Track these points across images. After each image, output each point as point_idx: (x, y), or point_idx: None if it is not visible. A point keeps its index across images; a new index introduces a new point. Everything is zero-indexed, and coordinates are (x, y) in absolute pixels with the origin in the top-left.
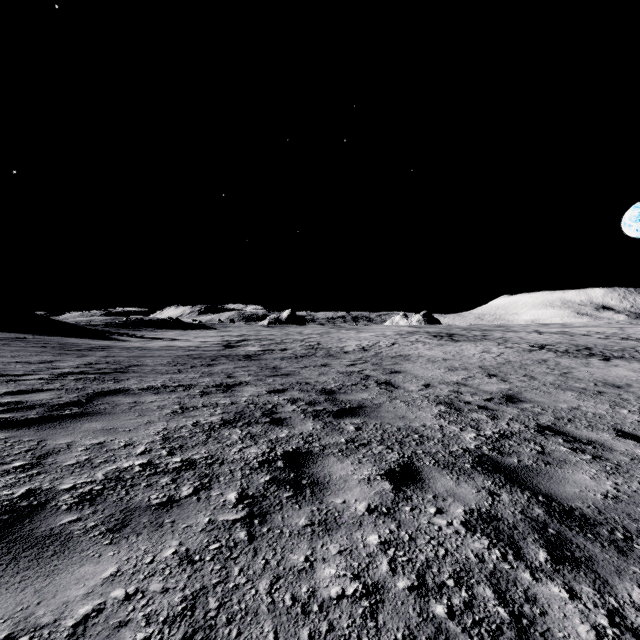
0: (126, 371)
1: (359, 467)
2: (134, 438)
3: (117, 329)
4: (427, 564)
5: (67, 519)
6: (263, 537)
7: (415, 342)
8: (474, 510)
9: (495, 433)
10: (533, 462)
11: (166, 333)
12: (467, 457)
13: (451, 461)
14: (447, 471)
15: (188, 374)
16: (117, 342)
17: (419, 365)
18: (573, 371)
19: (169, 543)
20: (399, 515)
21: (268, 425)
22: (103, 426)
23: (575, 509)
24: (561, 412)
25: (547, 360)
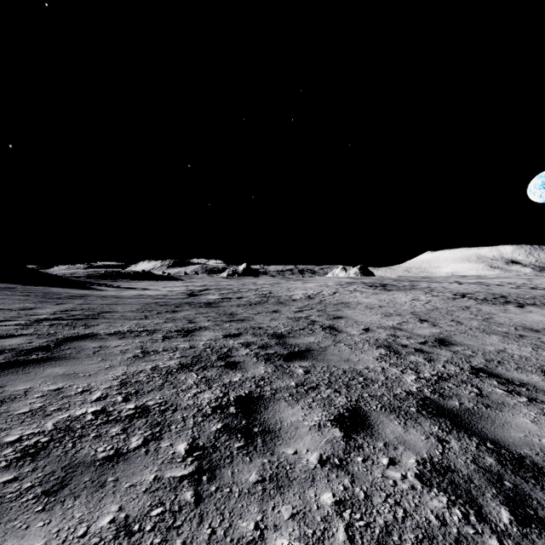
0: (97, 317)
1: (309, 412)
2: (92, 383)
3: (97, 280)
4: (387, 530)
5: (2, 479)
6: (211, 498)
7: (353, 291)
8: (426, 460)
9: (434, 375)
10: (474, 405)
11: (139, 283)
12: (411, 400)
13: (397, 405)
14: (394, 416)
15: (153, 320)
16: (95, 291)
17: (358, 311)
18: (494, 317)
19: (108, 508)
20: (352, 467)
21: (223, 369)
22: (65, 371)
23: (525, 457)
24: (490, 354)
25: (470, 307)
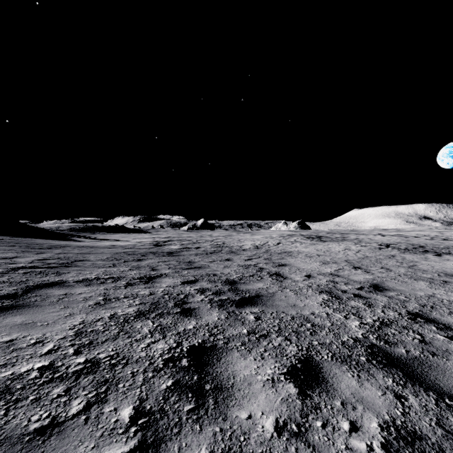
0: (70, 265)
1: (262, 364)
2: (47, 334)
3: (78, 233)
4: None
5: None
6: None
7: (294, 242)
8: (389, 423)
9: (375, 321)
10: (420, 353)
11: (113, 235)
12: (359, 348)
13: (346, 353)
14: (346, 366)
15: (120, 267)
16: (73, 242)
17: (300, 259)
18: (417, 264)
19: None
20: (312, 436)
21: (178, 316)
22: (24, 320)
23: None
24: (422, 299)
25: (395, 255)
